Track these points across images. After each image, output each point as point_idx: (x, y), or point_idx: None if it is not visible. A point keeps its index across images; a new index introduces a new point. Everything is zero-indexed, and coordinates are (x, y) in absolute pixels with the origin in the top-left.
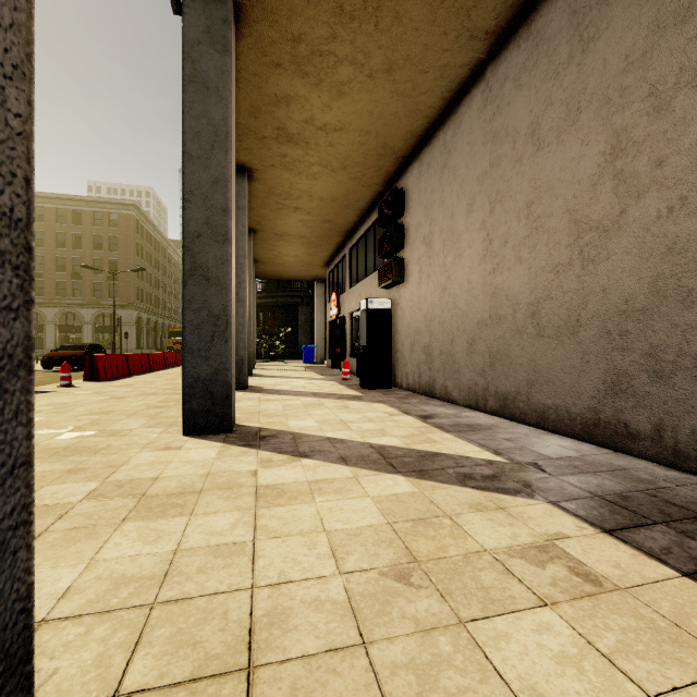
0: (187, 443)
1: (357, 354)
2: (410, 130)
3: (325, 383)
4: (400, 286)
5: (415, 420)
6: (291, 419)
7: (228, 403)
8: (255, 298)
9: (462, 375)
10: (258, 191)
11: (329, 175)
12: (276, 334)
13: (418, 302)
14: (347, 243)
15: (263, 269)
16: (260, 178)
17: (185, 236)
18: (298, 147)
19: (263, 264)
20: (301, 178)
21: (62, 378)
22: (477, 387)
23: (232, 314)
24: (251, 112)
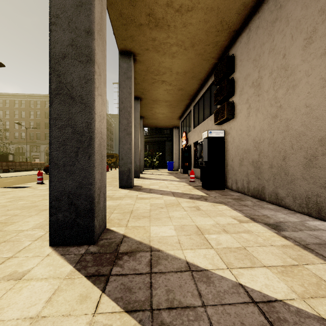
0: (39, 264)
1: (200, 166)
2: (243, 2)
3: (179, 184)
4: (230, 122)
5: (270, 233)
6: (153, 224)
7: (91, 215)
8: (143, 137)
9: (297, 185)
10: (140, 70)
11: (182, 54)
12: (154, 156)
13: (247, 130)
14: (192, 103)
15: (147, 122)
16: (141, 60)
17: (51, 57)
18: (163, 31)
19: (146, 119)
20: (165, 57)
21: (38, 179)
22: (319, 198)
23: (97, 131)
24: (129, 1)
